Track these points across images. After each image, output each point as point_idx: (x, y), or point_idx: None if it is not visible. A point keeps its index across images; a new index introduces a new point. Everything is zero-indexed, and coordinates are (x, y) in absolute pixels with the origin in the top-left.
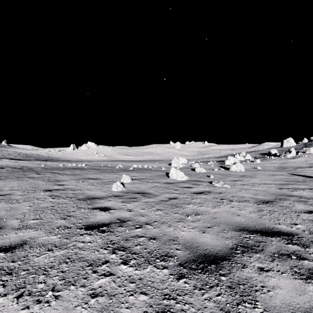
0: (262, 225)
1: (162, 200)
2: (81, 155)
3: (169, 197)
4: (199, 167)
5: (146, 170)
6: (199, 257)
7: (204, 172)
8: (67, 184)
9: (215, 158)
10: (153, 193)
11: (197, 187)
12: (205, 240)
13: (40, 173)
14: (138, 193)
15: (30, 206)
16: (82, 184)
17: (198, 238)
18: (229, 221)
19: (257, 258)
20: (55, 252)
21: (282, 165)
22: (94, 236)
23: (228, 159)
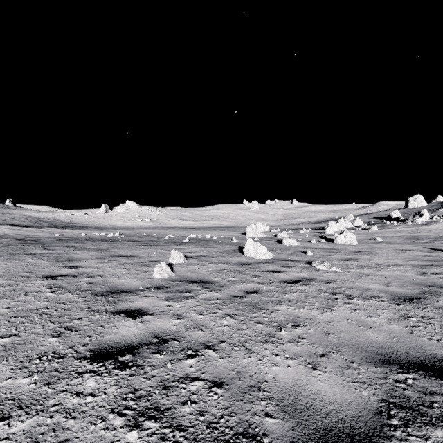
0: (421, 351)
1: (233, 296)
2: (116, 219)
3: (245, 289)
4: (289, 239)
5: (209, 243)
6: (316, 439)
7: (296, 246)
8: (84, 266)
9: (309, 224)
10: (219, 282)
11: (290, 271)
12: (320, 390)
13: (48, 247)
14: (194, 282)
15: (9, 307)
16: (108, 265)
17: (306, 383)
18: (356, 340)
19: (442, 442)
20: (13, 423)
21: (412, 235)
22: (103, 379)
23: (329, 225)
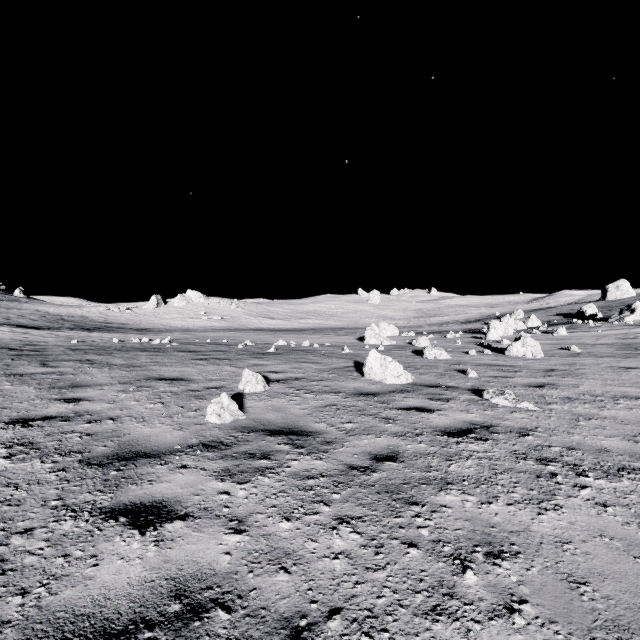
0: None
1: (351, 467)
2: (172, 317)
3: (373, 450)
4: (434, 348)
5: (306, 355)
6: None
7: (446, 361)
8: (92, 398)
9: (456, 324)
10: (324, 433)
11: (447, 409)
12: None
13: (50, 362)
14: (278, 432)
15: None
16: (134, 396)
17: None
18: None
19: None
20: None
21: (626, 342)
22: None
23: (491, 326)
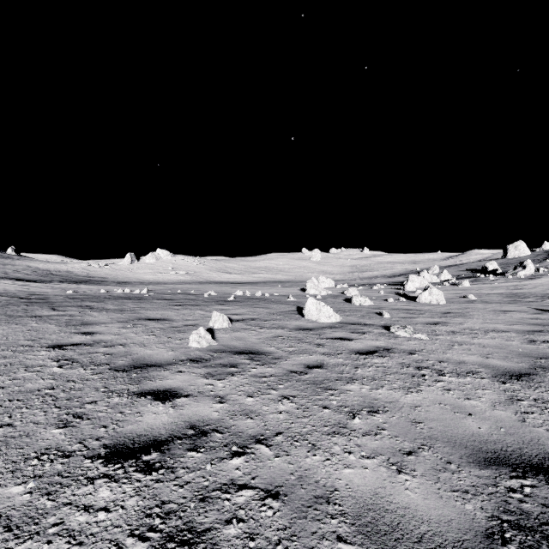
0: (538, 446)
1: (291, 371)
2: (144, 272)
3: (306, 363)
4: (360, 297)
5: (259, 302)
6: None
7: (369, 306)
8: (102, 332)
9: (384, 277)
10: (273, 353)
11: (362, 338)
12: (409, 502)
13: (58, 307)
14: (241, 353)
15: (3, 386)
16: (132, 331)
17: (389, 492)
18: (452, 432)
19: None
20: None
21: (514, 292)
22: (120, 487)
23: (409, 279)
